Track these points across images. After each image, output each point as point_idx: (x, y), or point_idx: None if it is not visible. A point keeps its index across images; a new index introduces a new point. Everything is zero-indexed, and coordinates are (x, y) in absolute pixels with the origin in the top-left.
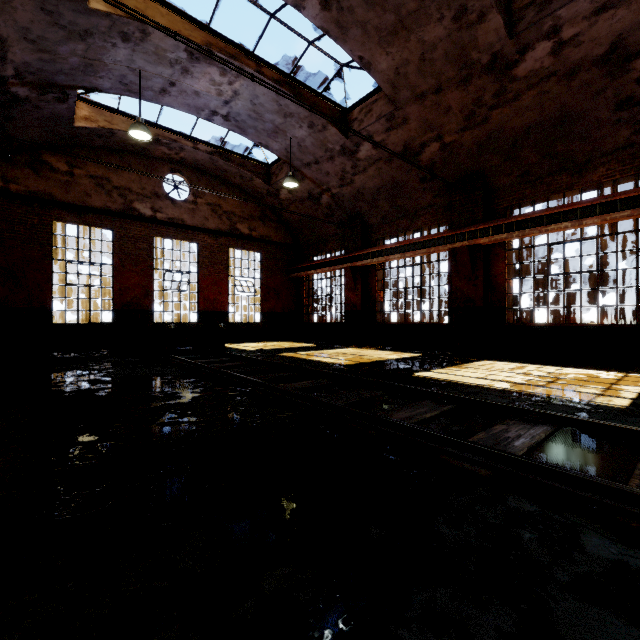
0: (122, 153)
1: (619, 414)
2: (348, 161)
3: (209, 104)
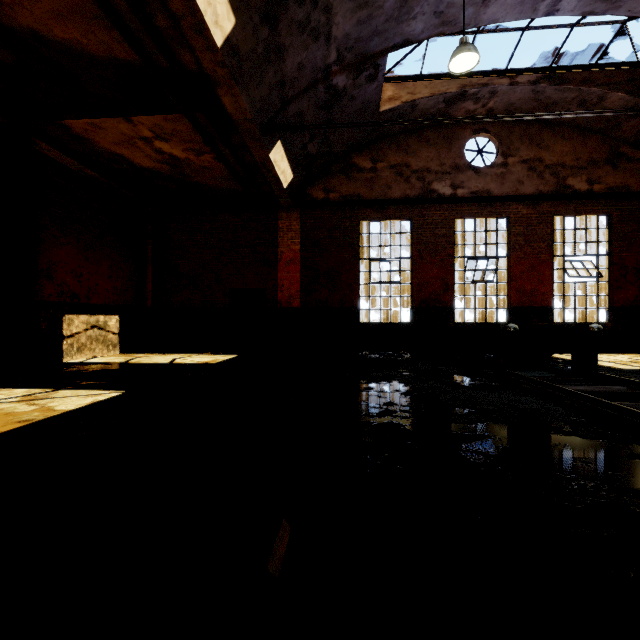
0: (420, 131)
1: None
2: None
3: None
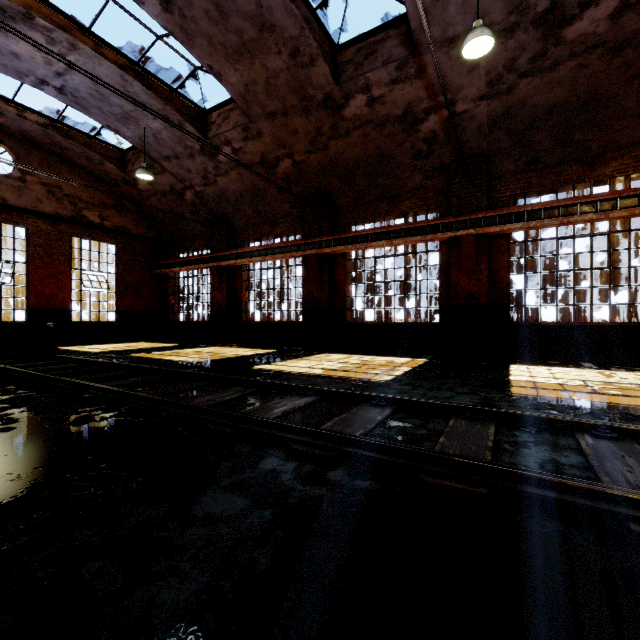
0: None
1: (376, 386)
2: (209, 161)
3: (35, 71)
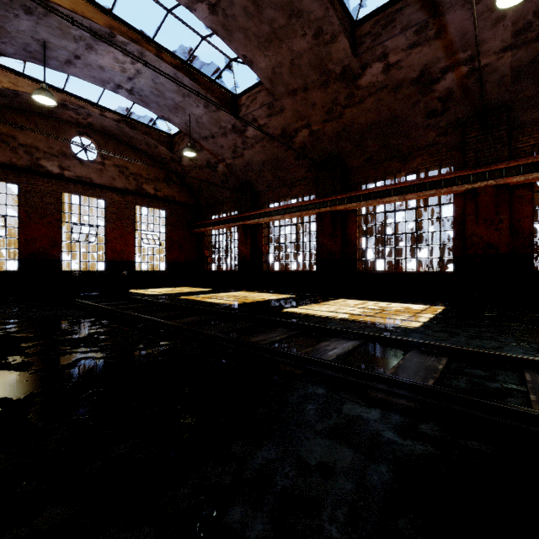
0: (28, 113)
1: (410, 332)
2: (239, 138)
3: (114, 78)
